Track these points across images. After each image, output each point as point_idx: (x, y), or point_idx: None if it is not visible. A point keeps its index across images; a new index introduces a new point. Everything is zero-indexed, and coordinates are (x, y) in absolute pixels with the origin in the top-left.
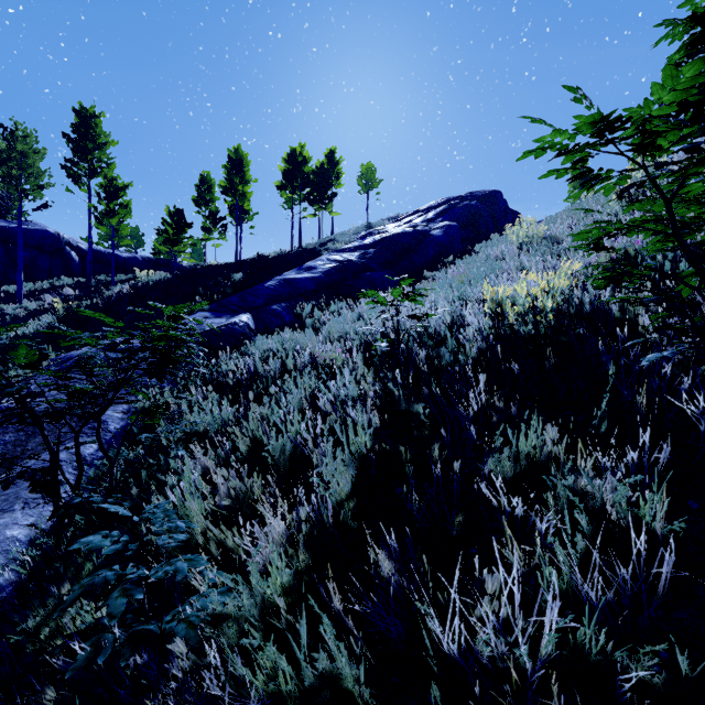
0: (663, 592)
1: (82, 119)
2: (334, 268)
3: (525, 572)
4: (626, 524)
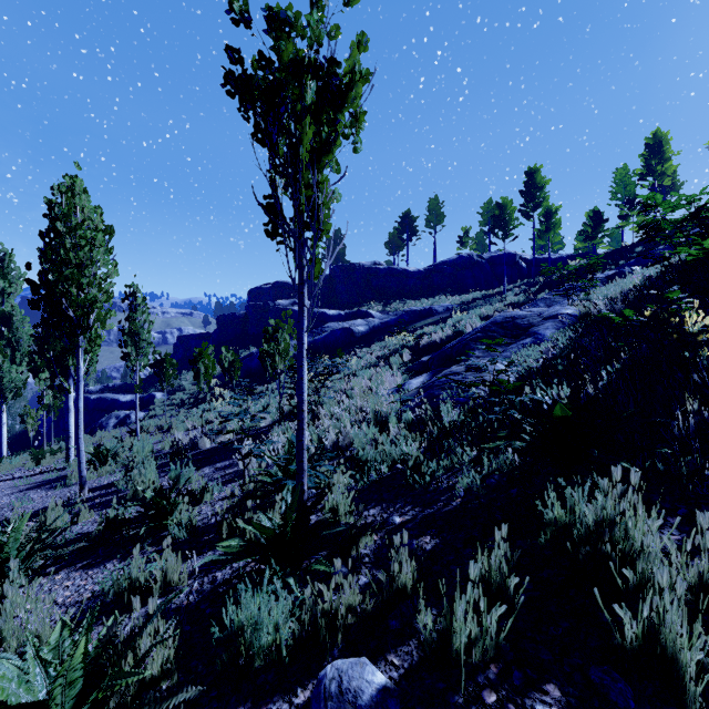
0: None
1: (529, 177)
2: None
3: None
4: None
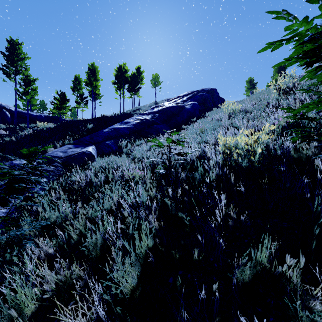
0: None
1: (11, 45)
2: (138, 122)
3: None
4: None
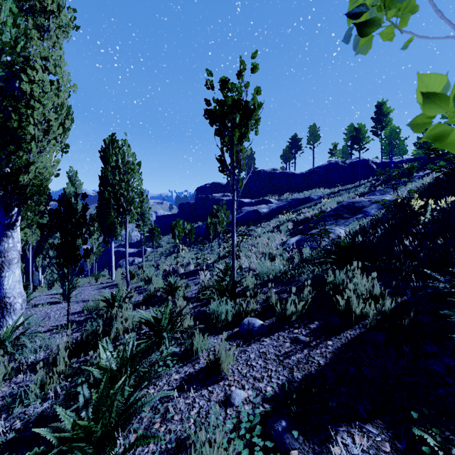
0: None
1: (378, 108)
2: None
3: None
4: None
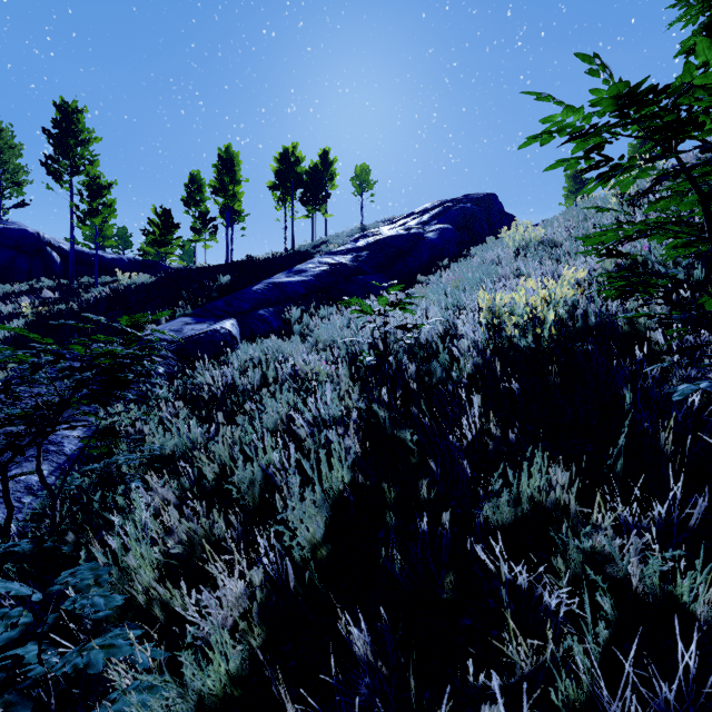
0: (706, 693)
1: (63, 114)
2: (325, 271)
3: (531, 655)
4: (653, 595)
